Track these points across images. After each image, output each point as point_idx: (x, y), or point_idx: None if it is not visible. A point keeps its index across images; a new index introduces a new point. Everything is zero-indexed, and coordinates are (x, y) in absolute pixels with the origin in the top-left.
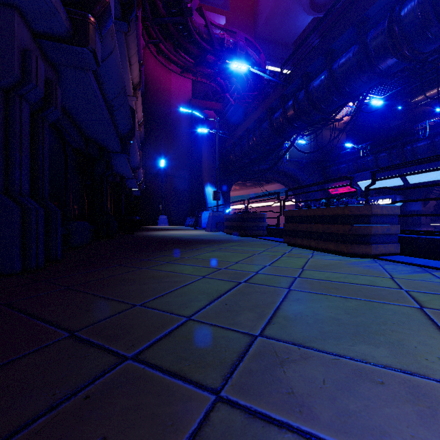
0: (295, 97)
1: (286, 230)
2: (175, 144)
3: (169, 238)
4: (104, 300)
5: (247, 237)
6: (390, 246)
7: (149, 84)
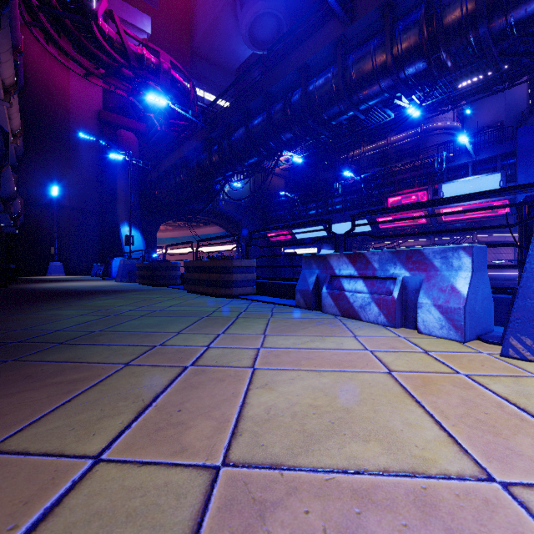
0: (219, 144)
1: (185, 279)
2: (76, 166)
3: (60, 290)
4: None
5: (158, 287)
6: (247, 289)
7: (32, 78)
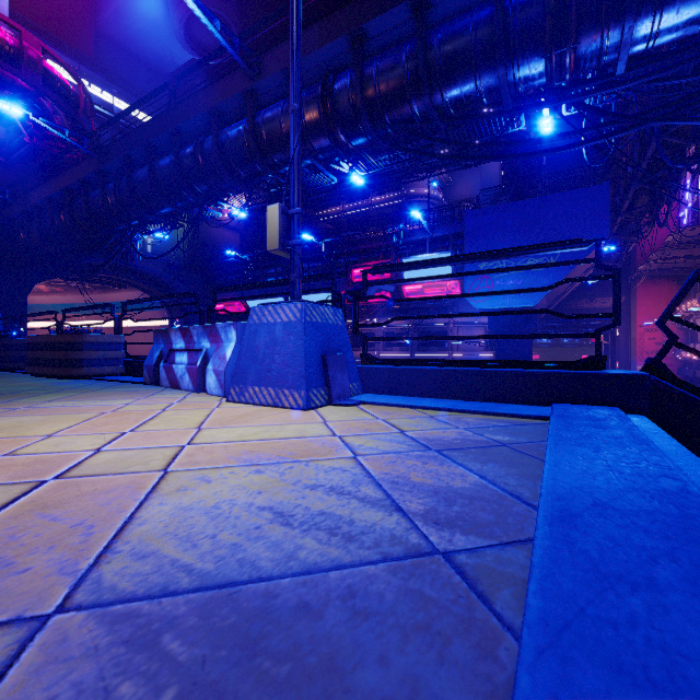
0: (116, 182)
1: (28, 359)
2: None
3: None
4: None
5: None
6: (107, 368)
7: None
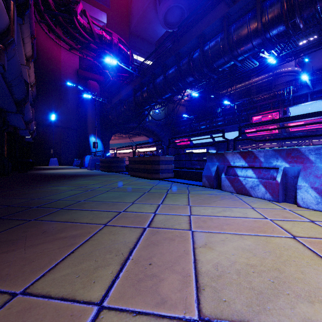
0: (147, 86)
1: (129, 168)
2: (65, 102)
3: (57, 174)
4: (18, 199)
5: (112, 172)
6: (168, 174)
7: (41, 52)
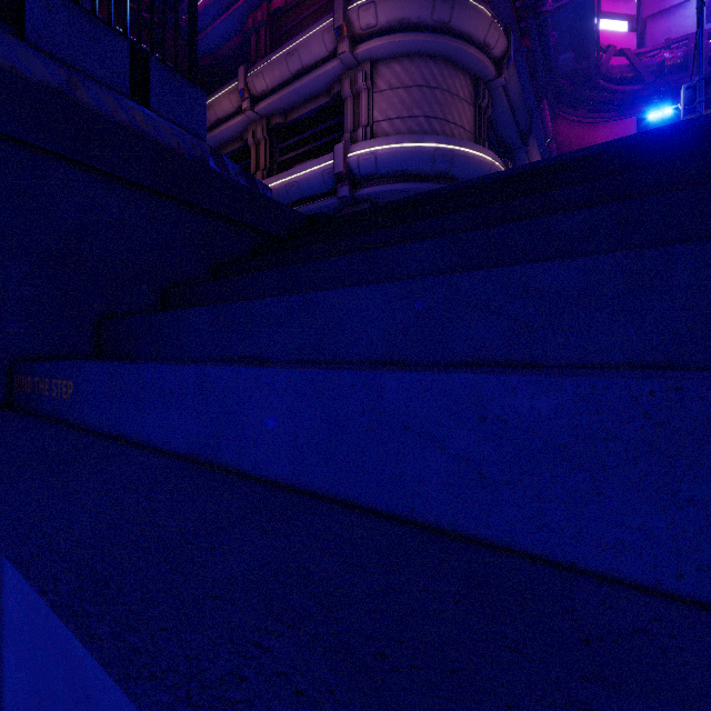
0: None
1: None
2: None
3: None
4: None
5: None
6: None
7: (564, 152)
